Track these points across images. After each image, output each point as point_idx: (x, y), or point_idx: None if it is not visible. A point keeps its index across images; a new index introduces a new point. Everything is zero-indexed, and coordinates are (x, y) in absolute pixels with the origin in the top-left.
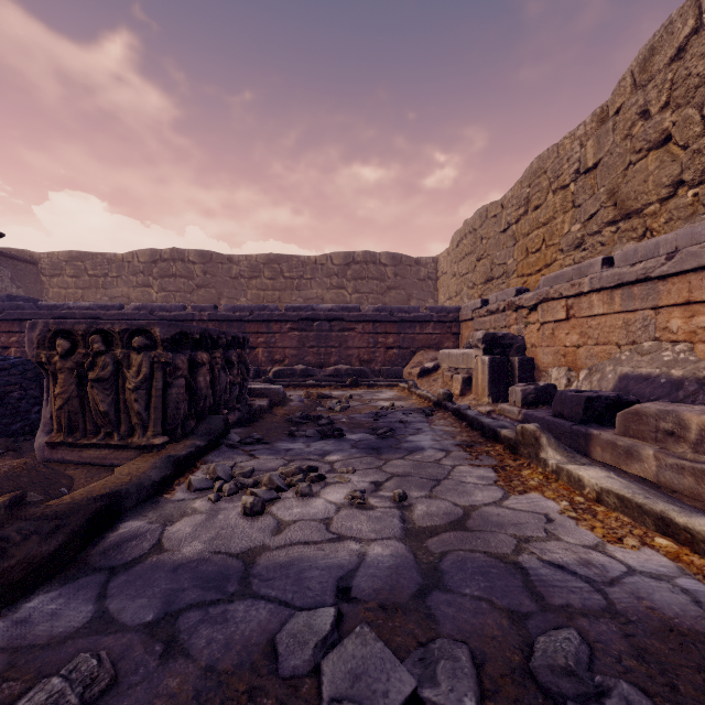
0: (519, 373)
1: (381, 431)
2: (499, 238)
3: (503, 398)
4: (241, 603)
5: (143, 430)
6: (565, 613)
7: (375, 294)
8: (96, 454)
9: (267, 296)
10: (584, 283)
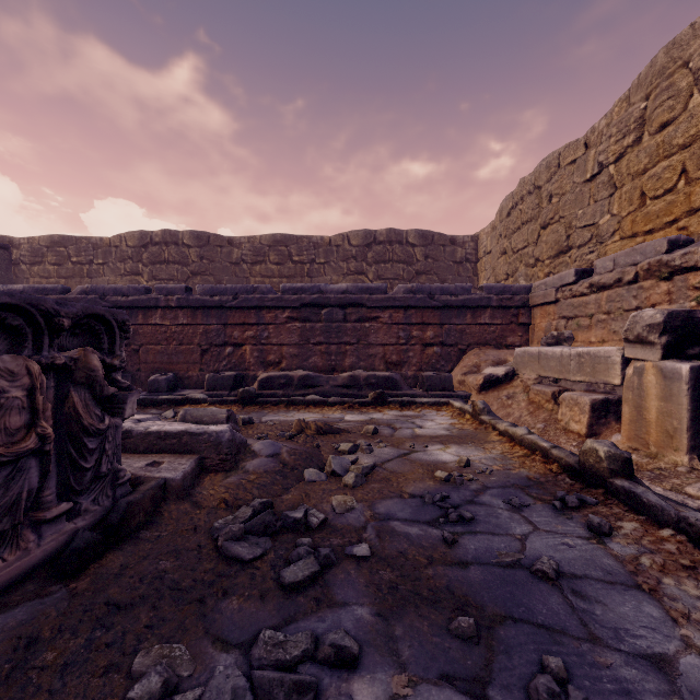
0: None
1: None
2: (582, 190)
3: None
4: None
5: None
6: None
7: (401, 280)
8: None
9: (272, 284)
10: None
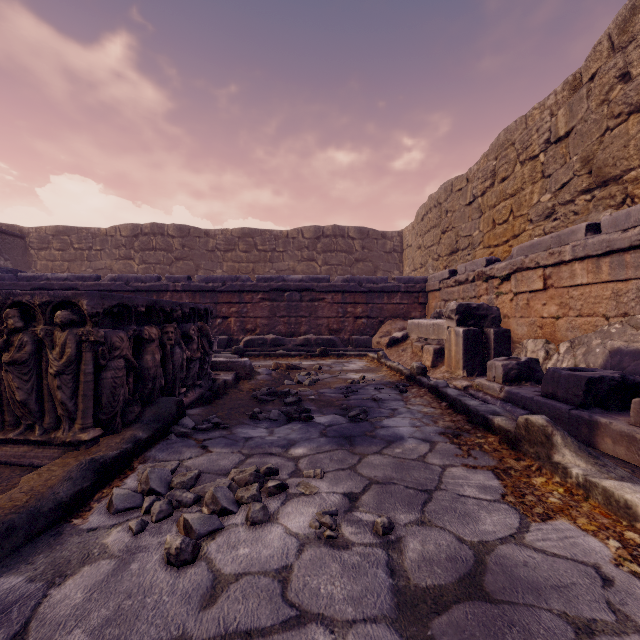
0: (495, 346)
1: (353, 413)
2: (464, 211)
3: (479, 371)
4: None
5: (70, 422)
6: None
7: (343, 266)
8: (13, 451)
9: (241, 268)
10: (565, 251)
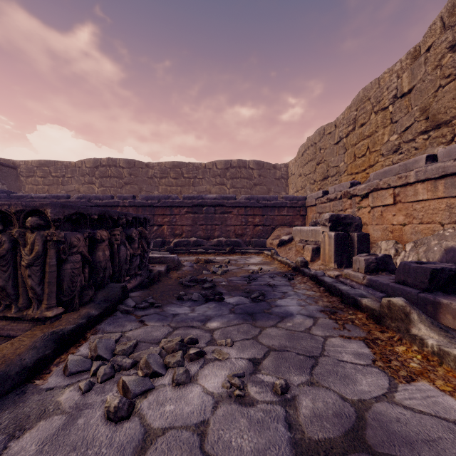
0: (358, 245)
1: (254, 295)
2: (333, 148)
3: (346, 264)
4: None
5: (38, 303)
6: None
7: (245, 189)
8: None
9: (172, 190)
10: (410, 176)
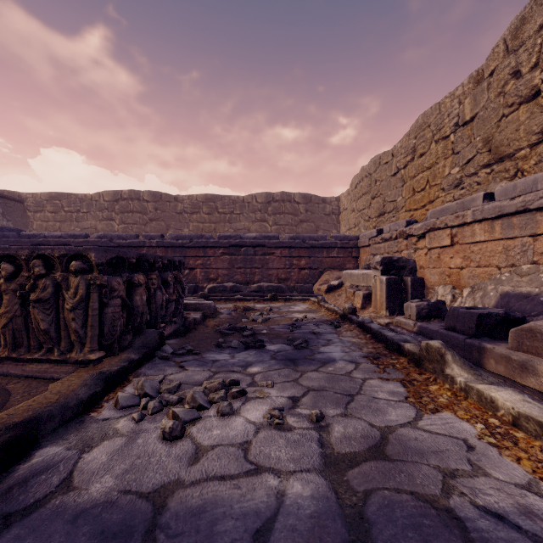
0: (411, 291)
1: (297, 342)
2: (390, 180)
3: (398, 311)
4: None
5: (81, 346)
6: None
7: (290, 226)
8: (37, 368)
9: (205, 228)
10: (467, 215)
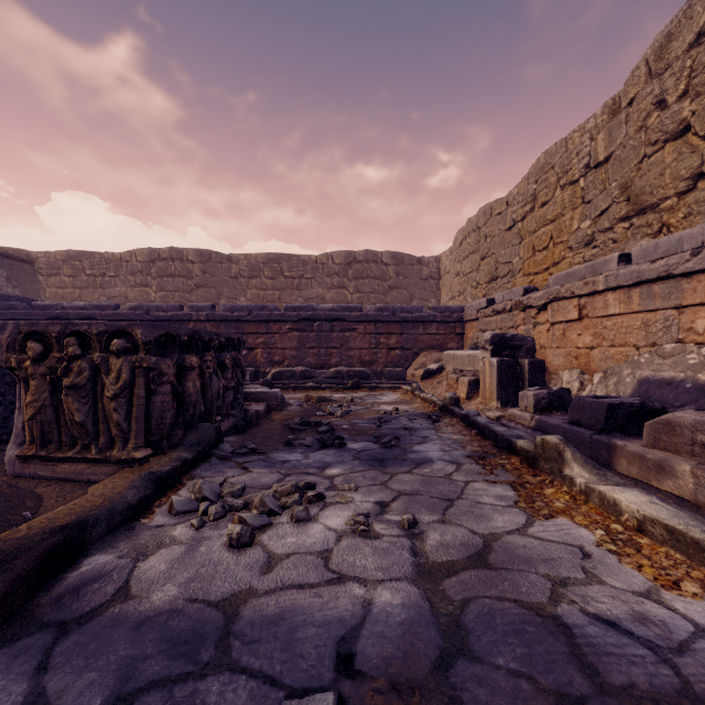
0: (529, 376)
1: (385, 439)
2: (504, 236)
3: (513, 402)
4: (216, 678)
5: (124, 442)
6: (630, 698)
7: (376, 294)
8: (71, 469)
9: (267, 296)
10: (598, 281)
